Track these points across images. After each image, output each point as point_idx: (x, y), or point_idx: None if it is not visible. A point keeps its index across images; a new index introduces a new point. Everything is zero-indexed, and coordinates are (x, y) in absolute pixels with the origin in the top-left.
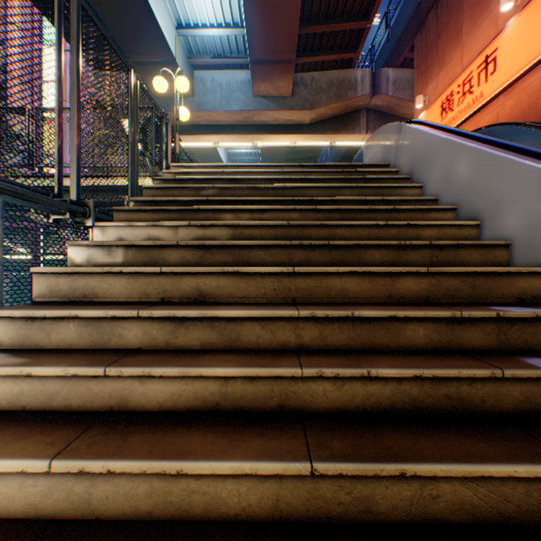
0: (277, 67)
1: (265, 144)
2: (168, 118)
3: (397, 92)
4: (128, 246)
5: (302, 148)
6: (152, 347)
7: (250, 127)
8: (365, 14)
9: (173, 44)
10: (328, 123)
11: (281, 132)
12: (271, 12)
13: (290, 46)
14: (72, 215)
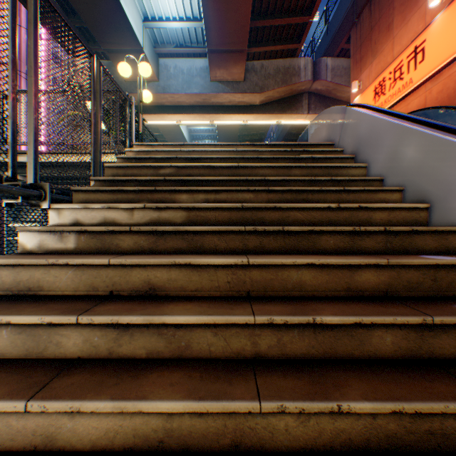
0: (231, 55)
1: (220, 122)
2: (132, 100)
3: (335, 78)
4: (80, 231)
5: (252, 125)
6: (93, 356)
7: (208, 107)
8: (308, 10)
9: (140, 35)
10: (275, 105)
11: (234, 112)
12: (226, 7)
13: (242, 37)
14: (25, 198)
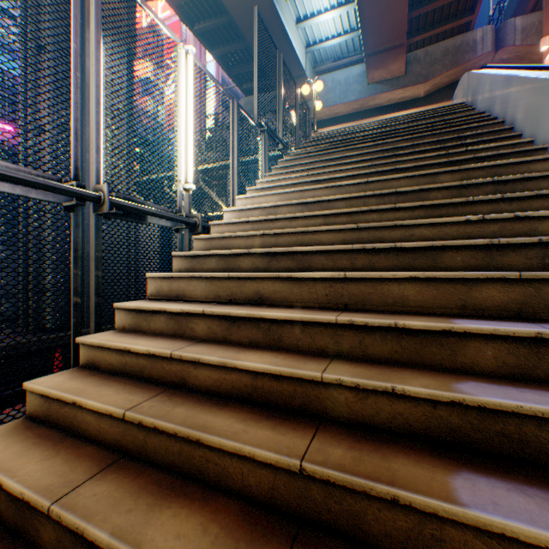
0: (389, 53)
1: None
2: (310, 109)
3: (527, 39)
4: (307, 154)
5: None
6: None
7: (365, 112)
8: None
9: (303, 61)
10: (444, 92)
11: (394, 111)
12: (381, 12)
13: (400, 32)
14: (284, 147)
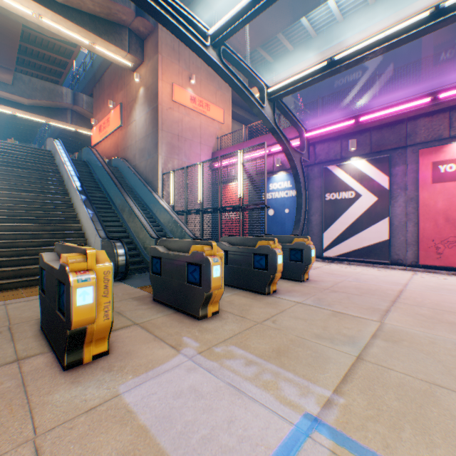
0: (1, 68)
1: None
2: None
3: (90, 109)
4: None
5: None
6: None
7: None
8: (65, 66)
9: None
10: (45, 110)
11: (4, 103)
12: None
13: (12, 64)
14: None
